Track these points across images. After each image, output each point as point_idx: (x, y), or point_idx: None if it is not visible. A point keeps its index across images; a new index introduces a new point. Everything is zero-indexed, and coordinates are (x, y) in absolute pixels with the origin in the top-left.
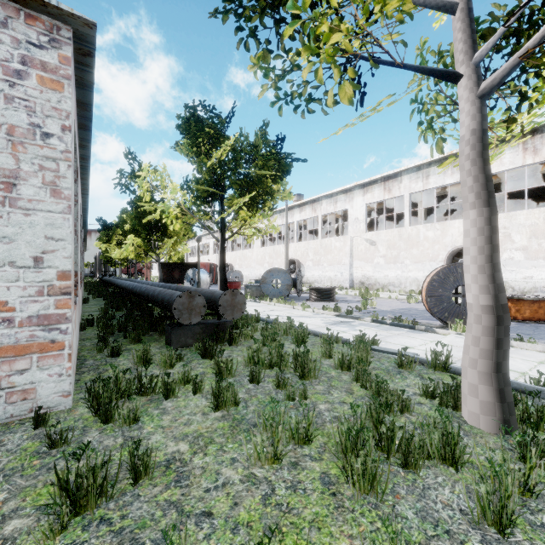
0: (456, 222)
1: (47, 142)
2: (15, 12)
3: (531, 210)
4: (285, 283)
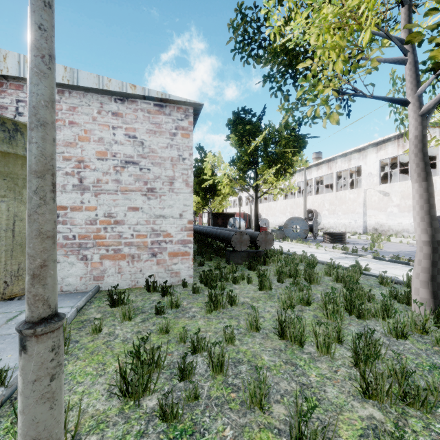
0: None
1: (184, 162)
2: (173, 108)
3: None
4: (303, 228)
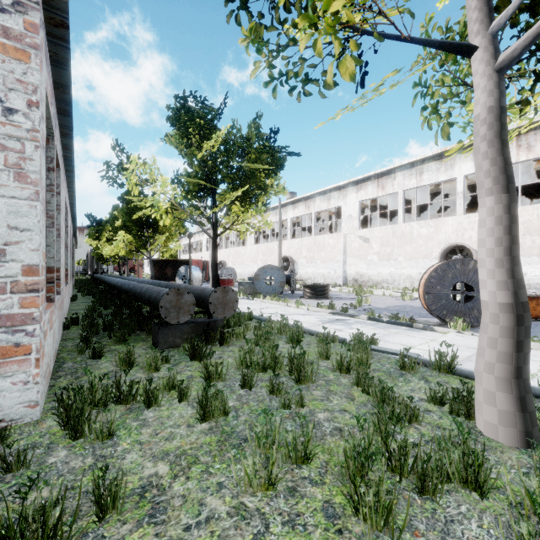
0: (450, 219)
1: (10, 119)
2: None
3: (525, 207)
4: (279, 280)
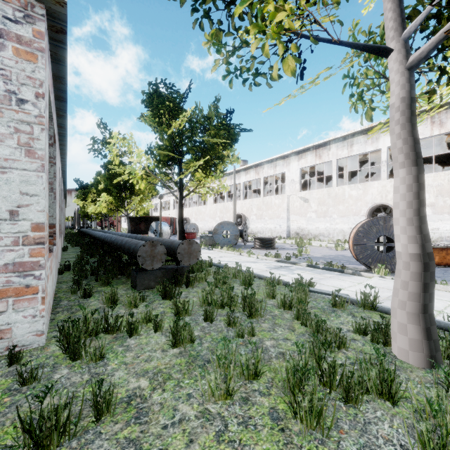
0: (376, 183)
1: (22, 107)
2: None
3: (438, 173)
4: (233, 233)
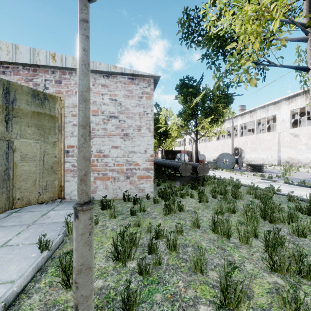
0: None
1: (147, 116)
2: (140, 79)
3: None
4: (231, 161)
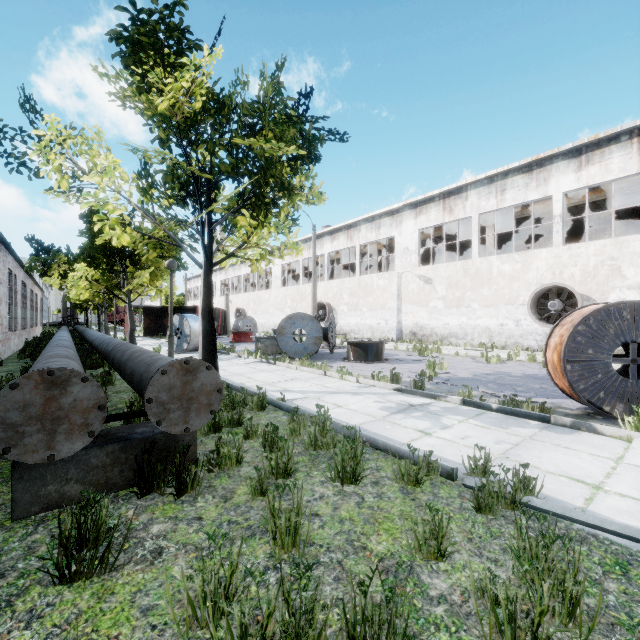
0: (543, 252)
1: None
2: None
3: None
4: (313, 334)
